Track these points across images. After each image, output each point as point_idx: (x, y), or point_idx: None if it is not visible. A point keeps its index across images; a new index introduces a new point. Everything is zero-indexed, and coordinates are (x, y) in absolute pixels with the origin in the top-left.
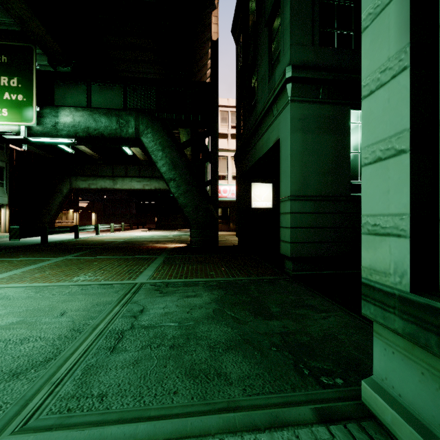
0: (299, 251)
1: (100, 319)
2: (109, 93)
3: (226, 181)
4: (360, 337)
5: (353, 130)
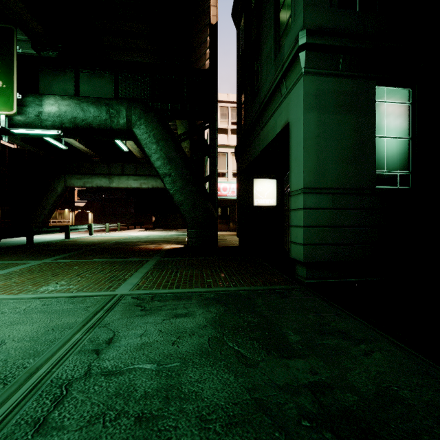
0: (314, 255)
1: (47, 356)
2: (99, 81)
3: (226, 179)
4: (434, 393)
5: (378, 110)
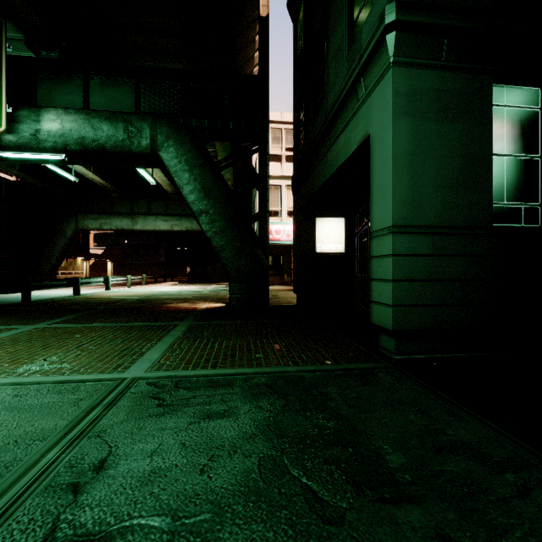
0: (407, 321)
1: None
2: (115, 91)
3: (279, 219)
4: None
5: (495, 118)
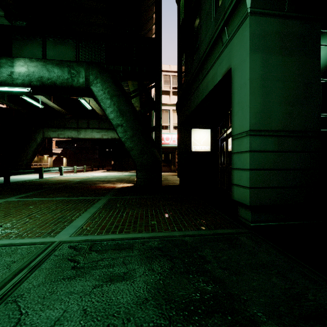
0: (260, 199)
1: None
2: (63, 47)
3: (168, 131)
4: None
5: (321, 54)
